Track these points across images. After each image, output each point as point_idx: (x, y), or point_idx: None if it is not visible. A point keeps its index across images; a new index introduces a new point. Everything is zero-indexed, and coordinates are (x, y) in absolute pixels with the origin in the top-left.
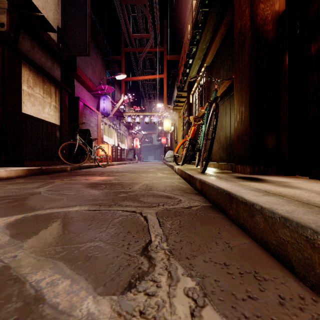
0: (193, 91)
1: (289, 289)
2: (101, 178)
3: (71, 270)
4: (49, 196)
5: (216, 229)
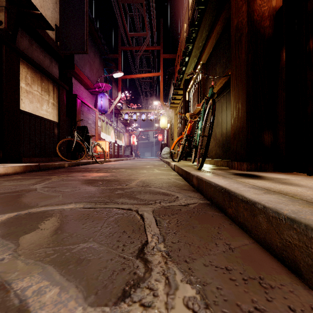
0: (189, 89)
1: (299, 299)
2: (98, 174)
3: (61, 276)
4: (45, 193)
5: (215, 228)
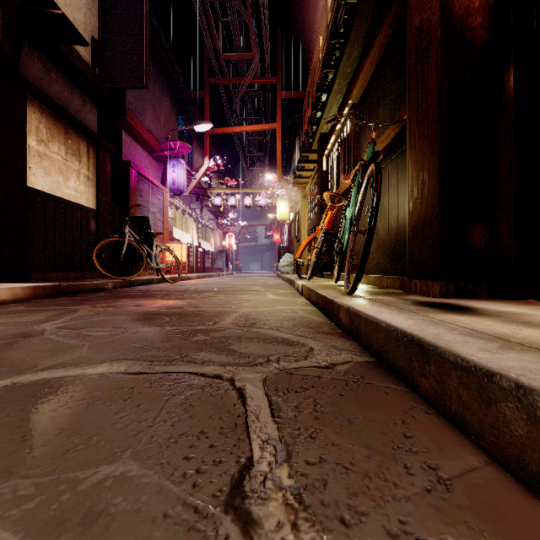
0: (328, 150)
1: None
2: (164, 302)
3: None
4: (57, 341)
5: (397, 423)
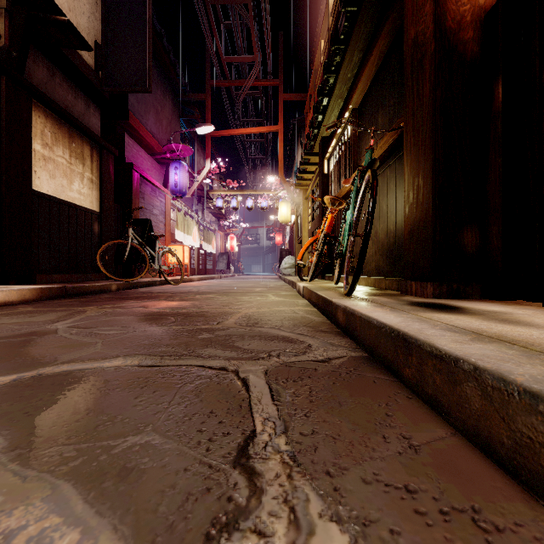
0: (329, 154)
1: None
2: (169, 304)
3: (86, 505)
4: (72, 338)
5: (381, 405)
